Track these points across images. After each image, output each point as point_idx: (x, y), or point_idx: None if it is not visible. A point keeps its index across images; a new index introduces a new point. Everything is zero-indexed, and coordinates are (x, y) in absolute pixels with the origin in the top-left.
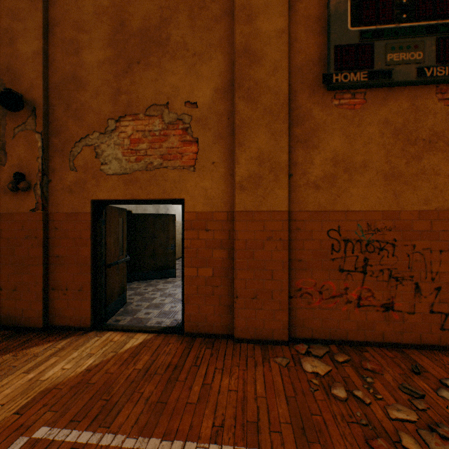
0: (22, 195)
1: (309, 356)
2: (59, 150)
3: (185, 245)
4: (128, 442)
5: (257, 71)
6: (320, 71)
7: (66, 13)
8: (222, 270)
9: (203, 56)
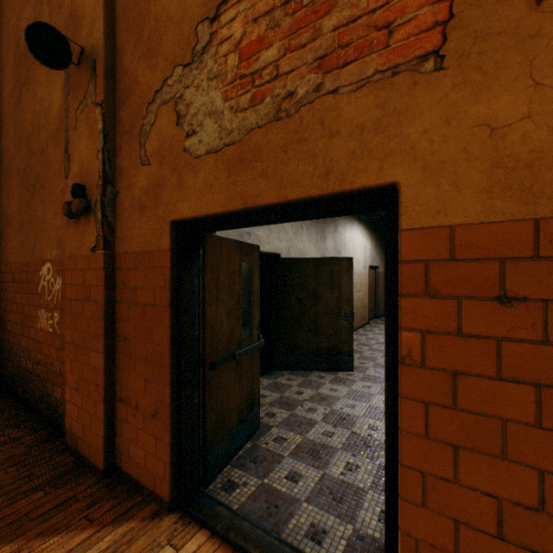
0: (83, 224)
1: None
2: (127, 131)
3: (400, 349)
4: None
5: None
6: None
7: None
8: None
9: None
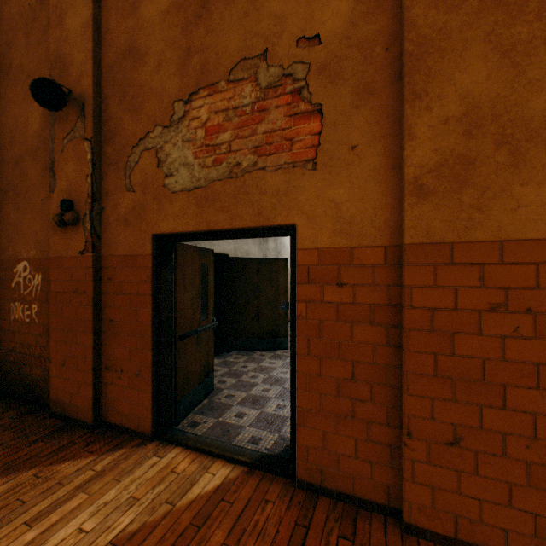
0: (71, 231)
1: None
2: (113, 163)
3: (297, 312)
4: None
5: None
6: None
7: None
8: (373, 368)
9: None
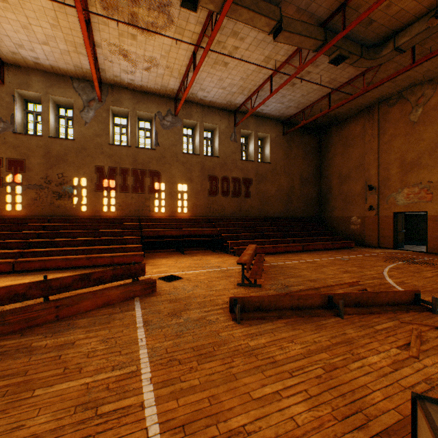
0: (371, 211)
1: None
2: (381, 198)
3: (426, 225)
4: (407, 255)
5: None
6: None
7: (384, 160)
8: None
9: (433, 167)
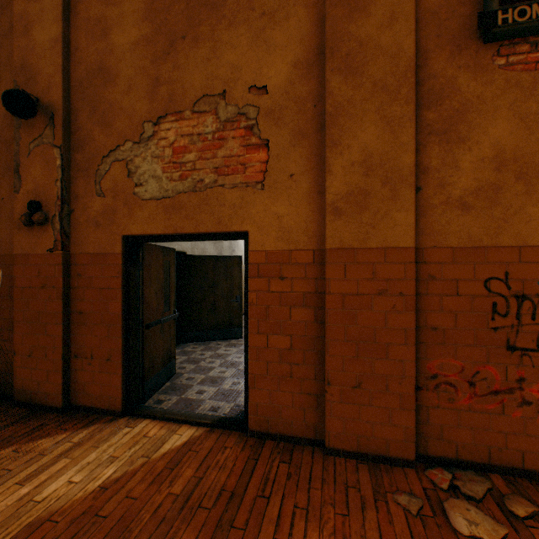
0: (39, 231)
1: (457, 498)
2: (83, 169)
3: (249, 300)
4: None
5: (362, 25)
6: (470, 13)
7: None
8: (305, 340)
9: (275, 15)
